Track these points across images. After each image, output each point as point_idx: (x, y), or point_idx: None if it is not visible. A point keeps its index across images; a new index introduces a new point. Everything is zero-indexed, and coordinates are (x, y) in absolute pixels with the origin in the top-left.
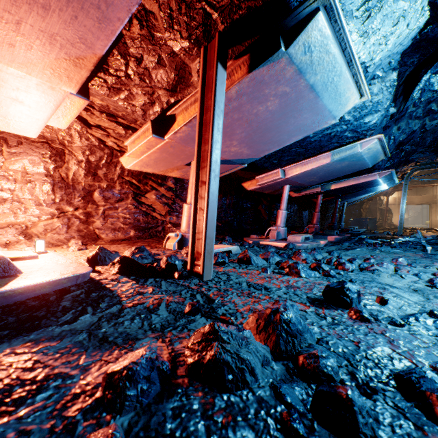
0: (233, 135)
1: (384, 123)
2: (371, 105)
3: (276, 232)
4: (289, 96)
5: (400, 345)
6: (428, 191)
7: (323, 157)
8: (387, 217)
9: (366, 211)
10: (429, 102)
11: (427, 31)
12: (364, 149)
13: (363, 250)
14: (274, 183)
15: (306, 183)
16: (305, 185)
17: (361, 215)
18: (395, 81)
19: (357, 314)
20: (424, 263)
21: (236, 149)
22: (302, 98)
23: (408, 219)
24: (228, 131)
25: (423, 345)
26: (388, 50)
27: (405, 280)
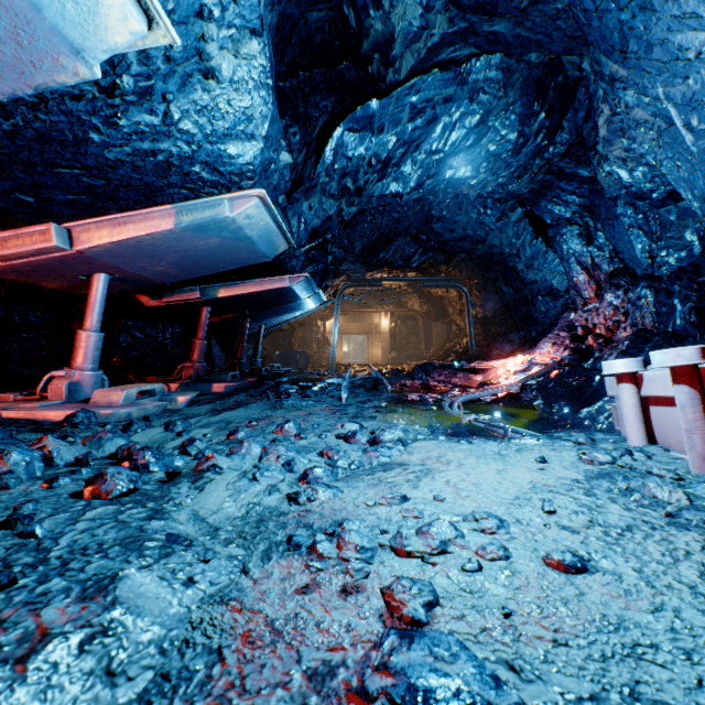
0: None
1: (277, 178)
2: (233, 113)
3: (66, 383)
4: None
5: None
6: (365, 318)
7: (160, 214)
8: (325, 350)
9: (300, 340)
10: (344, 175)
11: (343, 68)
12: (238, 214)
13: (255, 407)
14: (52, 262)
15: (154, 276)
16: (153, 279)
17: (293, 346)
18: (270, 75)
19: None
20: (325, 426)
21: None
22: None
23: (351, 352)
24: None
25: None
26: None
27: (258, 486)
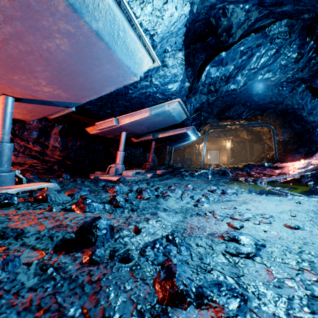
0: (35, 72)
1: (183, 92)
2: (170, 75)
3: (114, 168)
4: (78, 38)
5: (102, 296)
6: (218, 143)
7: (145, 111)
8: (199, 158)
9: (188, 153)
10: (210, 85)
11: (209, 40)
12: (170, 108)
13: (174, 179)
14: (112, 129)
15: (139, 131)
16: (138, 132)
17: (185, 156)
18: (184, 60)
19: (87, 257)
20: (203, 187)
21: (50, 90)
22: (94, 45)
23: (211, 159)
24: (25, 65)
25: (129, 288)
26: (166, 25)
27: (183, 202)
